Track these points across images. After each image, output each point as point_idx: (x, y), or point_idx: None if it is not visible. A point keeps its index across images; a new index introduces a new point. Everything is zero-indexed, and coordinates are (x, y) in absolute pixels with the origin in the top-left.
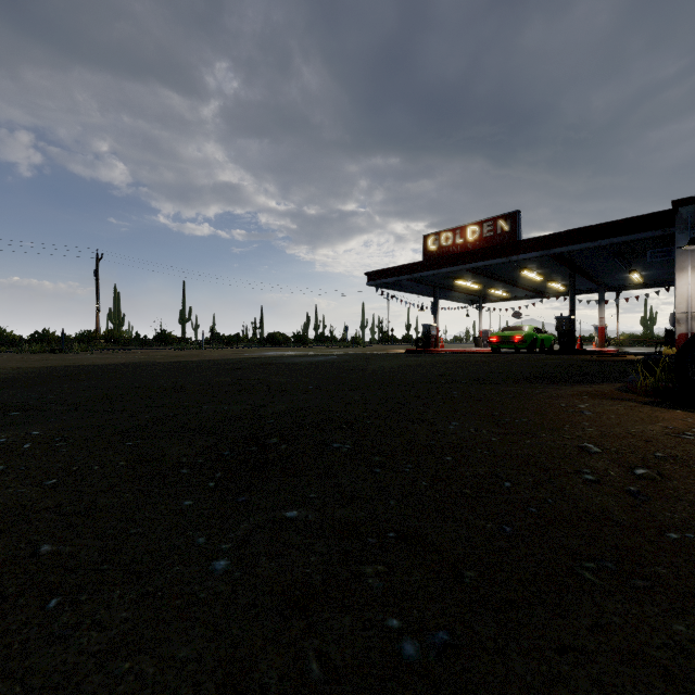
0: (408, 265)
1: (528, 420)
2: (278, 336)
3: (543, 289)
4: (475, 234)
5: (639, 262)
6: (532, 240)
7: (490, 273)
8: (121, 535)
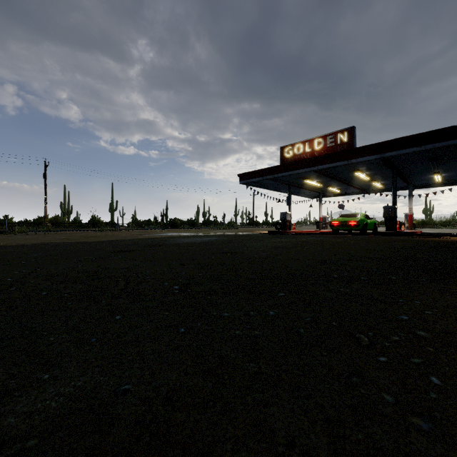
0: (270, 168)
1: None
2: (177, 221)
3: (366, 187)
4: (320, 144)
5: (444, 165)
6: (368, 147)
7: (331, 174)
8: None
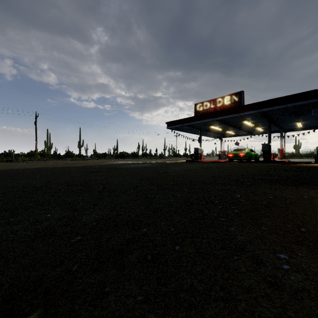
0: (187, 118)
1: None
2: (124, 153)
3: (252, 131)
4: (220, 102)
5: (302, 116)
6: (251, 105)
7: (228, 122)
8: None
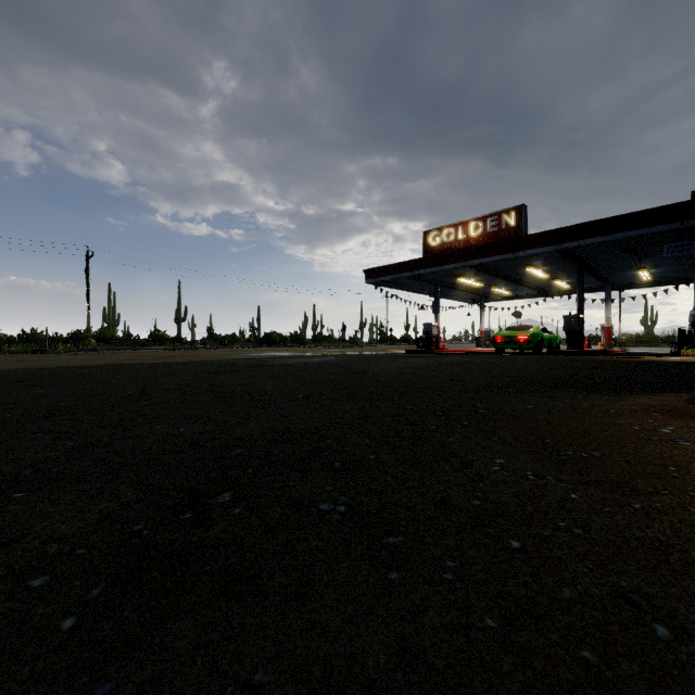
0: (409, 262)
1: (601, 455)
2: (275, 335)
3: (547, 287)
4: (478, 229)
5: (649, 258)
6: (540, 235)
7: (494, 270)
8: None
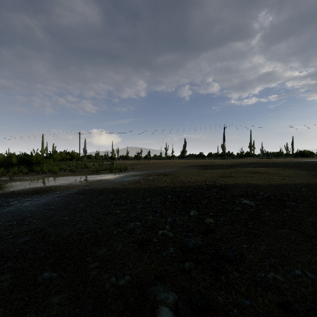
0: None
1: None
2: (306, 152)
3: None
4: None
5: None
6: None
7: None
8: (315, 172)
